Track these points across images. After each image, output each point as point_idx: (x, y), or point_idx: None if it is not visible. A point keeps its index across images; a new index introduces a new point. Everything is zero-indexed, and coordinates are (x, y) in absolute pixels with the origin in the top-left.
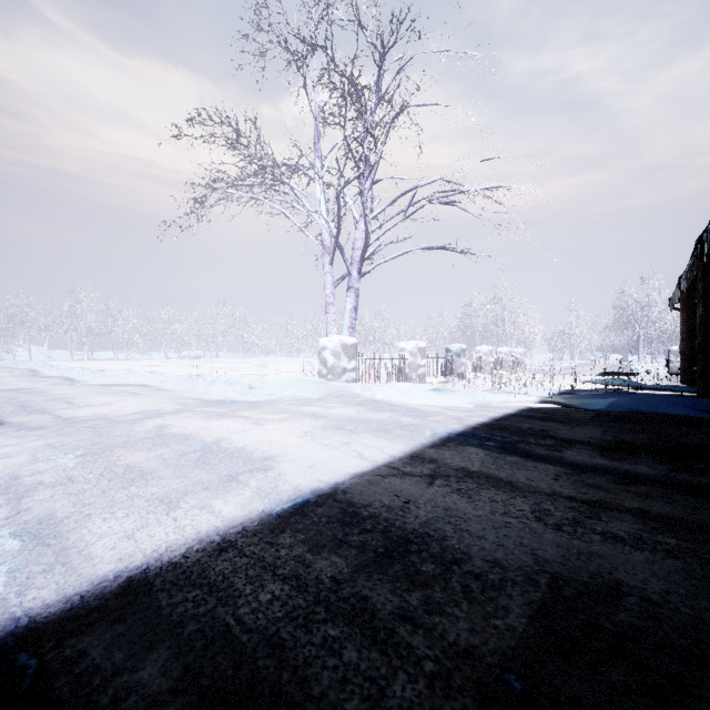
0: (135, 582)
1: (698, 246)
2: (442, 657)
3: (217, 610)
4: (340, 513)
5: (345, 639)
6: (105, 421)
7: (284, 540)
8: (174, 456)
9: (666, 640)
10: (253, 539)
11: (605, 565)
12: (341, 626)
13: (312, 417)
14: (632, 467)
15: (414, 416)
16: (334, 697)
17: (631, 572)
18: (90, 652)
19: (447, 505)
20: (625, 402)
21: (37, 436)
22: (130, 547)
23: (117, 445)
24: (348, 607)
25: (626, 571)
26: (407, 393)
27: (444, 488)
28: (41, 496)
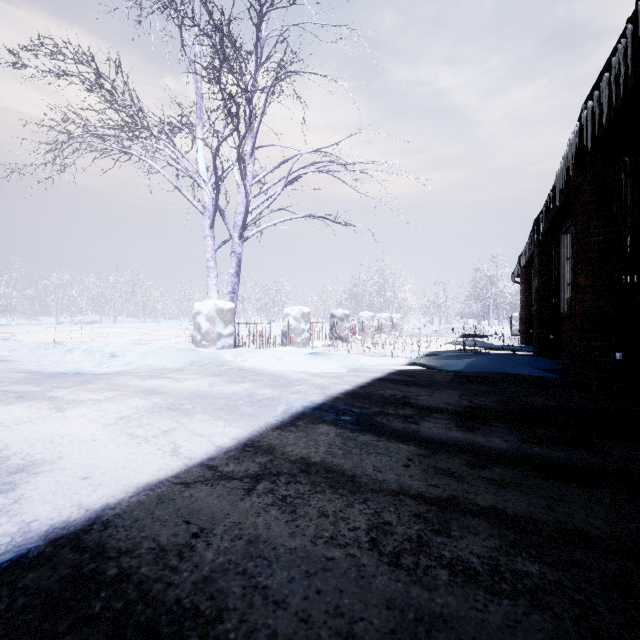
0: None
1: (535, 227)
2: None
3: None
4: (64, 578)
5: None
6: None
7: None
8: None
9: None
10: None
11: None
12: None
13: (145, 395)
14: (486, 440)
15: (275, 387)
16: None
17: None
18: None
19: (256, 532)
20: (479, 362)
21: None
22: None
23: None
24: None
25: None
26: (281, 359)
27: (264, 498)
28: None
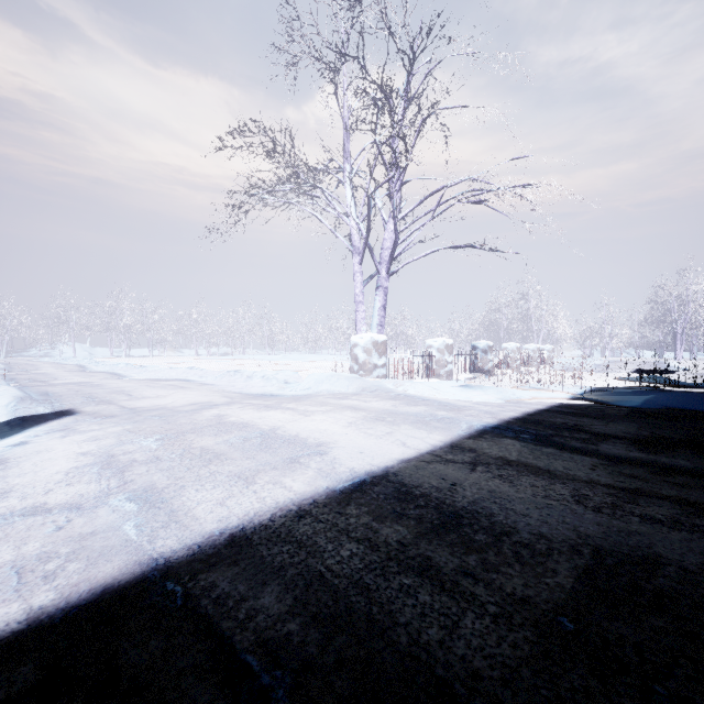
0: (238, 538)
1: None
2: (502, 603)
3: (309, 560)
4: (394, 491)
5: (418, 586)
6: (167, 410)
7: (351, 511)
8: (239, 441)
9: (702, 600)
10: (324, 509)
11: (644, 541)
12: (412, 577)
13: (352, 410)
14: (670, 460)
15: (448, 410)
16: (417, 625)
17: (669, 548)
18: (219, 584)
19: (491, 488)
20: (661, 399)
21: (113, 423)
22: (225, 512)
23: (186, 431)
24: (416, 564)
25: (664, 547)
26: (438, 388)
27: (486, 474)
28: (139, 471)
